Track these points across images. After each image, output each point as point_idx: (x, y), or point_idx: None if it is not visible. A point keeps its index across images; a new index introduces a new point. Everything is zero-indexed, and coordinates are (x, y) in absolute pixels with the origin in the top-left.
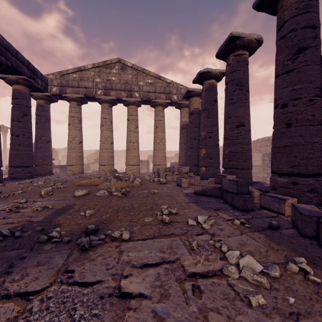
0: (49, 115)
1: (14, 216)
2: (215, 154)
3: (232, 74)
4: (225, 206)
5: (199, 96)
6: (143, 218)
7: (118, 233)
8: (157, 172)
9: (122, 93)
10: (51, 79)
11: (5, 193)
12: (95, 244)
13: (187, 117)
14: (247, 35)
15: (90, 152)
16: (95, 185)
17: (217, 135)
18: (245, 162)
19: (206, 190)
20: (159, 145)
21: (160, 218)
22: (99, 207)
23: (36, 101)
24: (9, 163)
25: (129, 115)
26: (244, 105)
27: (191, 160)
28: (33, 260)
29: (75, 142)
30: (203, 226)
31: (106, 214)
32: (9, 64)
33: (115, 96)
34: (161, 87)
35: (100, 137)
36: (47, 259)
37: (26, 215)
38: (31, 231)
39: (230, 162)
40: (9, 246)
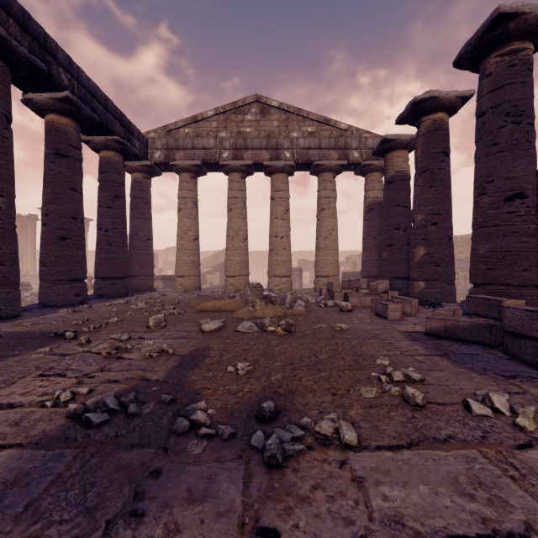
0: (149, 196)
1: (116, 367)
2: (446, 255)
3: (495, 94)
4: (520, 367)
5: (405, 149)
6: (355, 388)
7: (330, 427)
8: (329, 290)
9: (262, 154)
10: (152, 139)
11: (95, 321)
12: (291, 451)
13: (378, 190)
14: (536, 7)
15: (204, 254)
16: (228, 311)
17: (450, 219)
18: (527, 272)
19: (453, 329)
20: (327, 241)
21: (395, 391)
22: (255, 356)
23: (132, 175)
24: (95, 272)
25: (273, 191)
26: (524, 155)
27: (391, 267)
28: (178, 484)
29: (188, 238)
30: (517, 423)
31: (276, 373)
32: (96, 117)
33: (251, 160)
34: (330, 138)
35: (227, 229)
36: (204, 484)
37: (135, 366)
38: (153, 402)
39: (492, 271)
40: (124, 437)
